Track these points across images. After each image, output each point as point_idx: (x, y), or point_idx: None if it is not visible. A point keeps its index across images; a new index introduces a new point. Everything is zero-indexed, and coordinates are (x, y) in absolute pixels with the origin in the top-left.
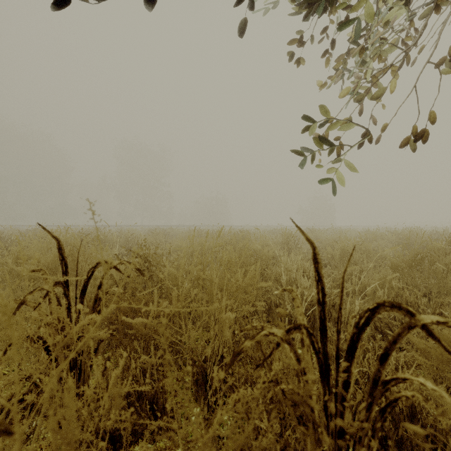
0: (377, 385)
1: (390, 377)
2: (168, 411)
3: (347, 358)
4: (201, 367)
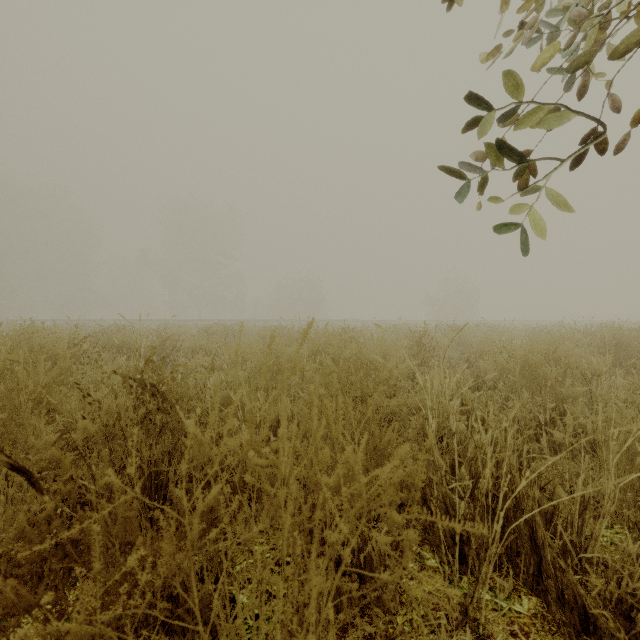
0: None
1: None
2: None
3: None
4: None
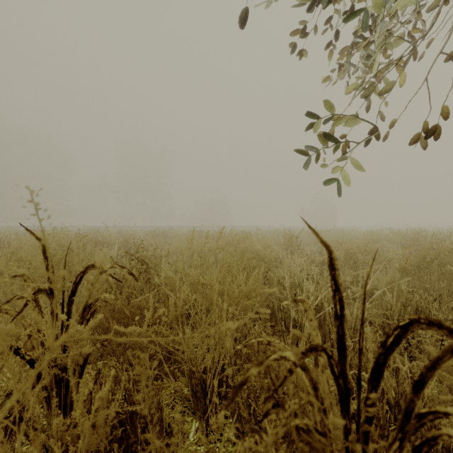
0: (409, 419)
1: (427, 410)
2: (164, 428)
3: (371, 383)
4: (200, 378)
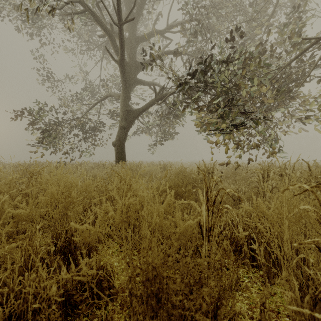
0: None
1: None
2: None
3: None
4: None
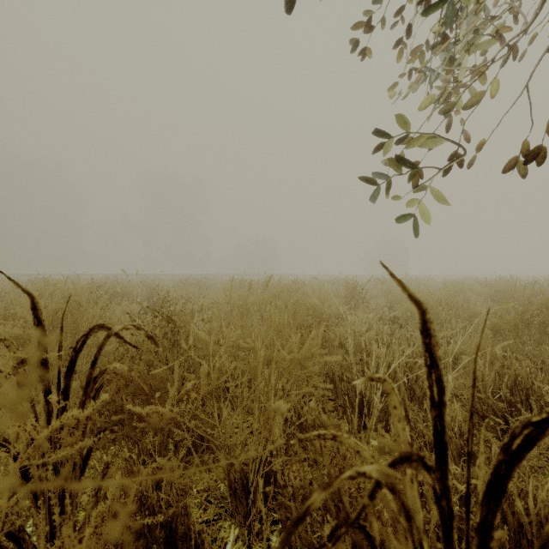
0: None
1: None
2: (193, 541)
3: (486, 504)
4: (240, 472)
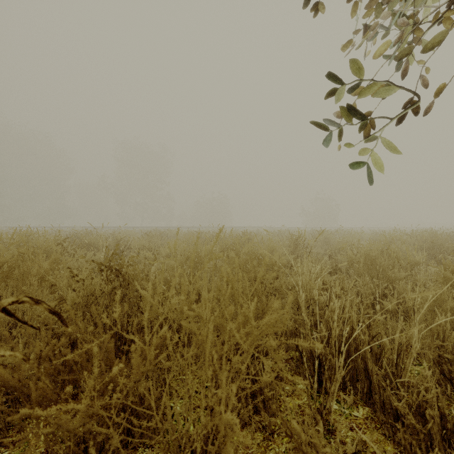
0: None
1: None
2: None
3: None
4: None
